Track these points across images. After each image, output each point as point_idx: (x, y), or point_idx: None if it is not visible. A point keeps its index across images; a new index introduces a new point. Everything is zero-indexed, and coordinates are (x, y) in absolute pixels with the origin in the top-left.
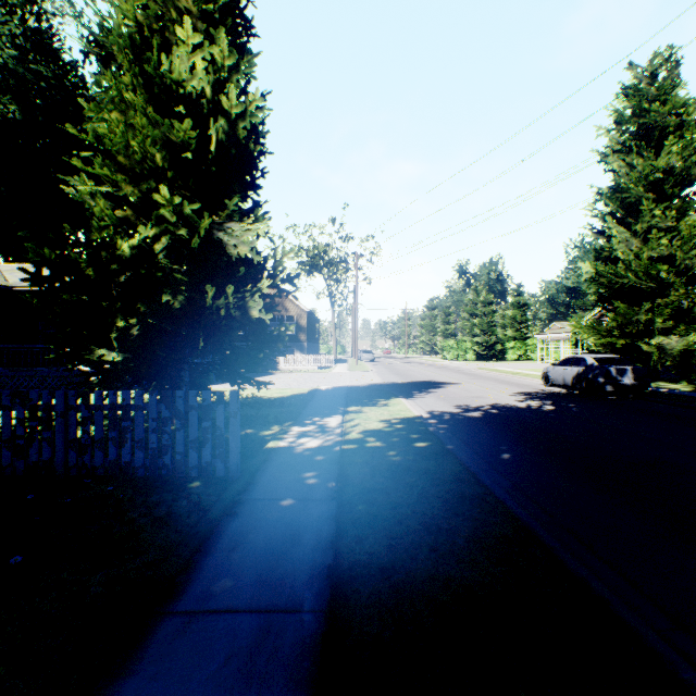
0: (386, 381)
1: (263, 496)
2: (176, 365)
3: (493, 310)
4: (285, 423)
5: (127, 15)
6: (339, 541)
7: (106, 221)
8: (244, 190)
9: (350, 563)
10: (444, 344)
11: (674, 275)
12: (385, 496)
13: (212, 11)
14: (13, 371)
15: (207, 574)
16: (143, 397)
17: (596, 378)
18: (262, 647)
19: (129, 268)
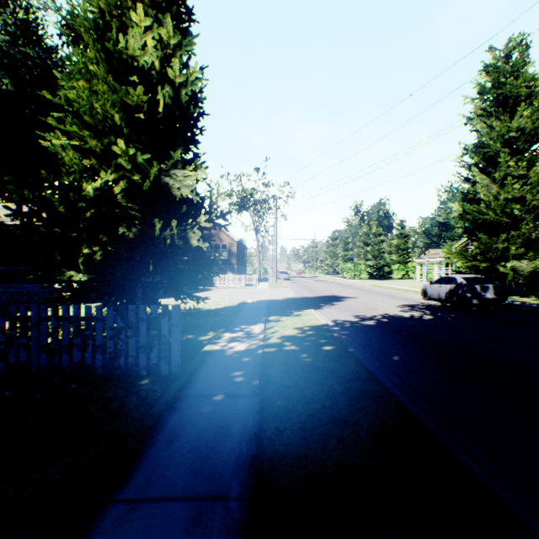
0: (299, 295)
1: (199, 392)
2: (132, 284)
3: (382, 240)
4: (219, 330)
5: (92, 3)
6: (262, 432)
7: (75, 168)
8: (186, 144)
9: (271, 454)
10: (343, 266)
11: (525, 213)
12: (299, 392)
13: (160, 0)
14: (5, 288)
15: (149, 464)
16: (101, 310)
17: (464, 294)
18: (193, 535)
19: (93, 205)
